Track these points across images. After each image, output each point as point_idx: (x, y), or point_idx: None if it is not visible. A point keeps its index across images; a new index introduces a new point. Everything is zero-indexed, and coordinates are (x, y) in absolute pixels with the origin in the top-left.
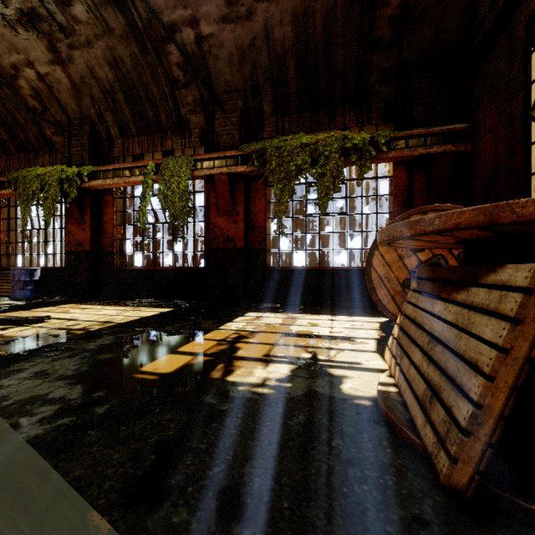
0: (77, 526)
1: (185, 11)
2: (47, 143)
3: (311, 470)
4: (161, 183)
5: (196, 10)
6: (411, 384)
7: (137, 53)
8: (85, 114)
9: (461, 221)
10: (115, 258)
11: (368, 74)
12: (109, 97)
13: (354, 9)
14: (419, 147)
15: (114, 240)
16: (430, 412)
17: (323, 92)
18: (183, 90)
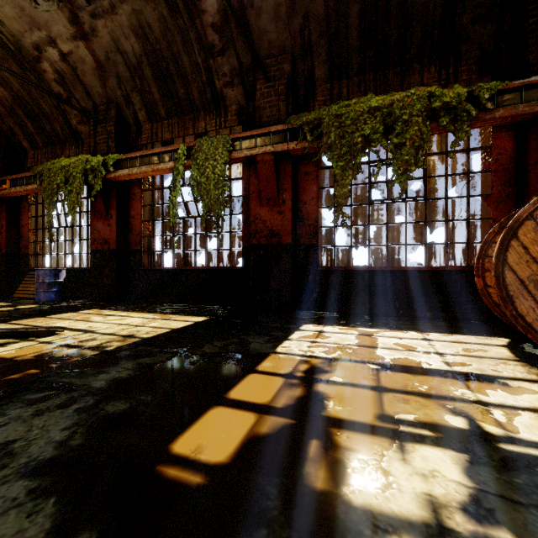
0: None
1: None
2: (73, 134)
3: None
4: (194, 168)
5: None
6: None
7: (166, 15)
8: (111, 97)
9: None
10: (143, 258)
11: (459, 13)
12: (135, 74)
13: None
14: None
15: (142, 237)
16: None
17: (395, 44)
18: (219, 58)
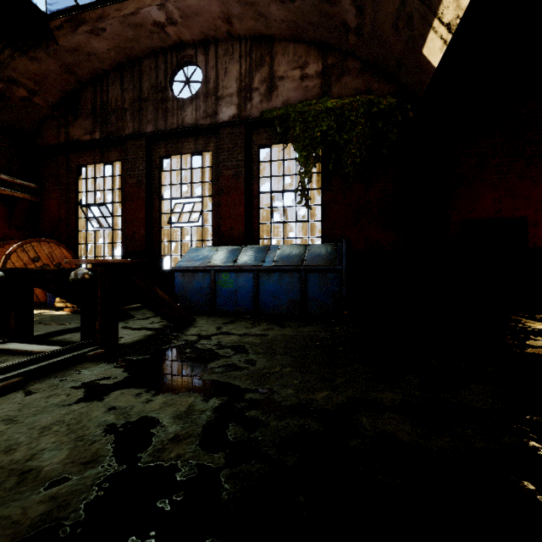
0: None
1: None
2: None
3: None
4: None
5: None
6: None
7: None
8: None
9: (109, 261)
10: None
11: None
12: None
13: None
14: (7, 189)
15: None
16: None
17: None
18: None
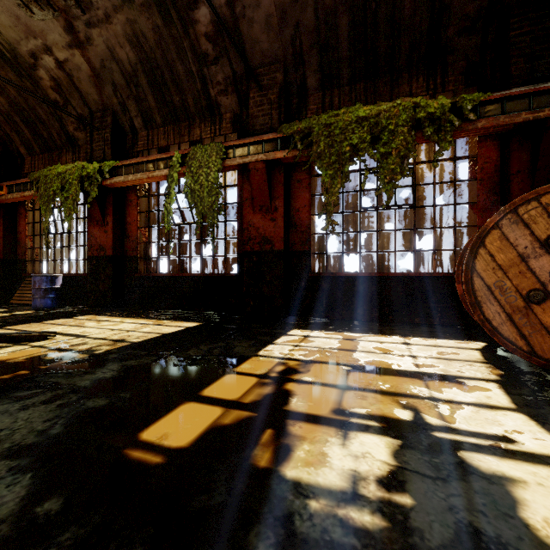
0: None
1: None
2: (70, 140)
3: None
4: (188, 176)
5: None
6: None
7: (160, 24)
8: (107, 104)
9: None
10: (139, 264)
11: (445, 25)
12: (131, 82)
13: None
14: (521, 112)
15: (138, 243)
16: None
17: (384, 54)
18: (212, 67)
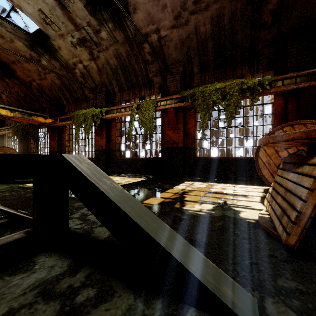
0: (162, 224)
1: (153, 26)
2: (85, 97)
3: (226, 238)
4: (140, 114)
5: (159, 25)
6: (275, 212)
7: (129, 50)
8: (103, 82)
9: (295, 136)
10: (116, 153)
11: (257, 44)
12: (114, 73)
13: (247, 9)
14: (291, 84)
15: (116, 144)
16: (281, 220)
17: (229, 57)
18: (150, 65)
